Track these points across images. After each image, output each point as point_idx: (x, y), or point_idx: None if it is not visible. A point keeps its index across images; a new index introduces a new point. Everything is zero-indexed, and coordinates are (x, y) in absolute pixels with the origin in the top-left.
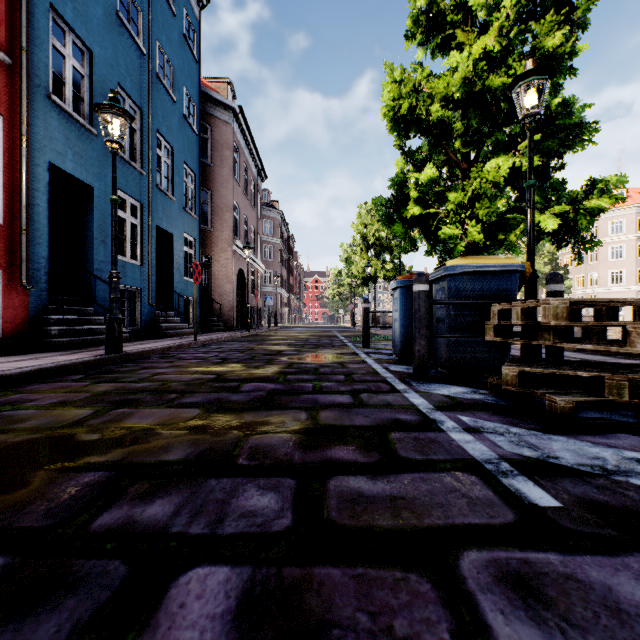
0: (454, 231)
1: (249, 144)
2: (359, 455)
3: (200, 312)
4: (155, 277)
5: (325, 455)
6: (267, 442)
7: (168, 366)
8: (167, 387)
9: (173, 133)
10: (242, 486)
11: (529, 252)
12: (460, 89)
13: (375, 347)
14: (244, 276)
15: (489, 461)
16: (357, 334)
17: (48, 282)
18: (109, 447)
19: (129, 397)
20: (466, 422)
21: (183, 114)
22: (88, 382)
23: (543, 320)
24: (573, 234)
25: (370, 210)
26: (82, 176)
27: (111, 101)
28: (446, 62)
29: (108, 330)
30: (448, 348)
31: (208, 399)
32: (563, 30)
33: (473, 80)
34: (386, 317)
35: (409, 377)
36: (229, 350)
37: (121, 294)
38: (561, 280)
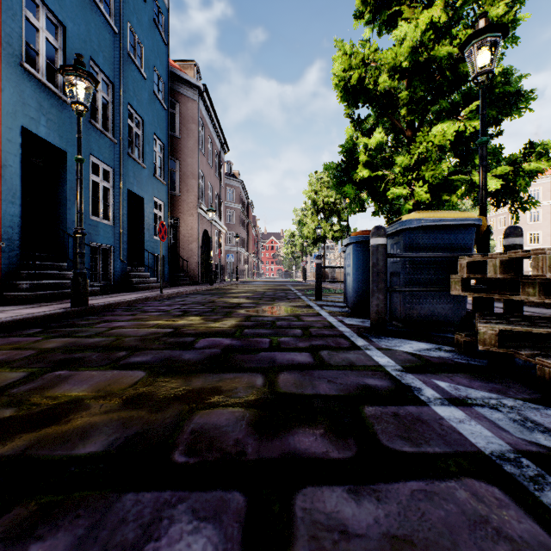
0: (402, 191)
1: (213, 120)
2: (330, 445)
3: (169, 268)
4: (126, 236)
5: (286, 445)
6: (214, 422)
7: (129, 319)
8: (119, 343)
9: (143, 107)
10: (168, 510)
11: (482, 207)
12: (407, 58)
13: (327, 300)
14: (208, 236)
15: (503, 456)
16: (309, 288)
17: (21, 239)
18: (15, 430)
19: (75, 355)
20: (446, 390)
21: (153, 90)
22: (41, 337)
23: (534, 272)
24: (512, 194)
25: (320, 178)
26: (55, 141)
27: (76, 64)
28: (393, 35)
29: (73, 284)
30: (404, 302)
31: (158, 358)
32: (506, 1)
33: (420, 49)
34: (334, 273)
35: (366, 331)
36: (191, 303)
37: (95, 251)
38: (521, 233)
